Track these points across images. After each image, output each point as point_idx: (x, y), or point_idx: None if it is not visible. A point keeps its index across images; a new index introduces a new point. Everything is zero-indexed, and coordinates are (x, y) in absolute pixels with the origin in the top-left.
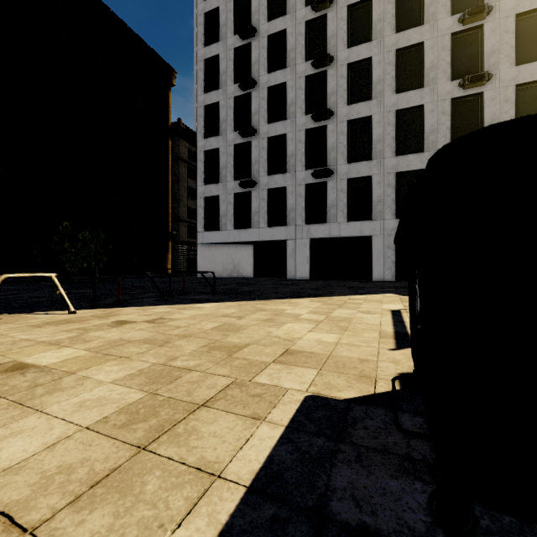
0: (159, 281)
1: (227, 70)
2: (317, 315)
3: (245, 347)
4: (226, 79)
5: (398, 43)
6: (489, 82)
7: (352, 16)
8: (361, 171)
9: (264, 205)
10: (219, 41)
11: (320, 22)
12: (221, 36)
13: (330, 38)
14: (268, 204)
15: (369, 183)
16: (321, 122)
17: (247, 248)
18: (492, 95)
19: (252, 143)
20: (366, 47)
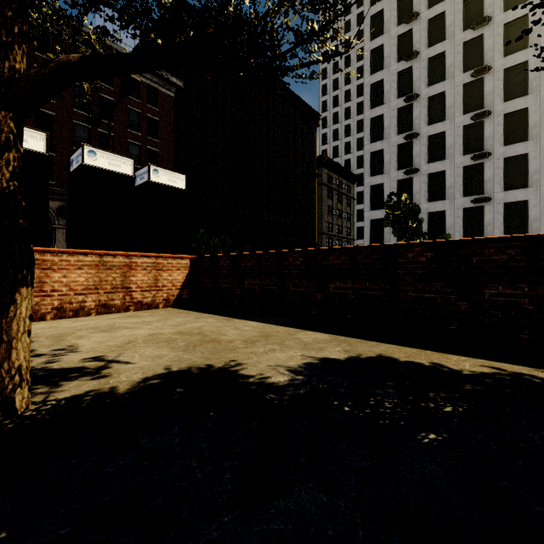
0: None
1: (391, 125)
2: None
3: None
4: (390, 132)
5: None
6: None
7: (508, 76)
8: (517, 197)
9: (424, 224)
10: (383, 104)
11: (476, 82)
12: (385, 100)
13: (486, 95)
14: (427, 224)
15: (525, 205)
16: (478, 160)
17: None
18: None
19: (414, 178)
20: (522, 100)
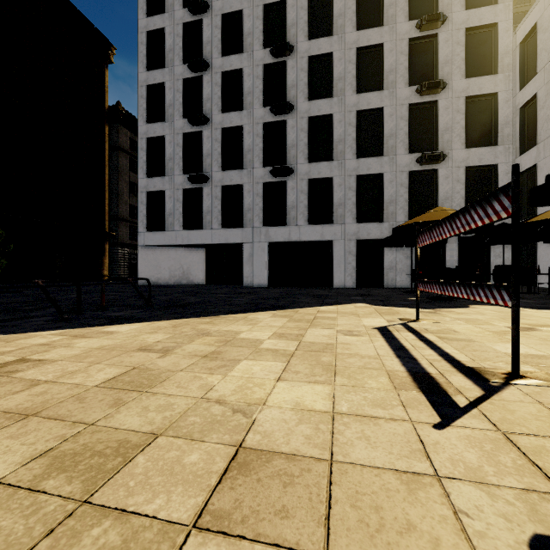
0: (84, 290)
1: (175, 47)
2: (285, 342)
3: (142, 450)
4: (174, 57)
5: (358, 41)
6: (443, 91)
7: (313, 7)
8: (322, 172)
9: (218, 203)
10: (165, 13)
11: (279, 8)
12: (168, 7)
13: (290, 26)
14: (222, 203)
15: (330, 185)
16: (281, 116)
17: (198, 252)
18: (446, 104)
19: (204, 133)
20: (327, 41)
